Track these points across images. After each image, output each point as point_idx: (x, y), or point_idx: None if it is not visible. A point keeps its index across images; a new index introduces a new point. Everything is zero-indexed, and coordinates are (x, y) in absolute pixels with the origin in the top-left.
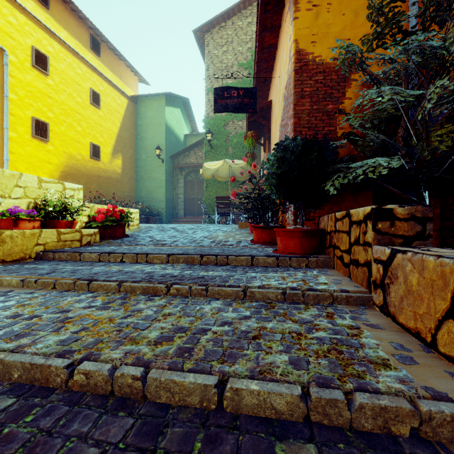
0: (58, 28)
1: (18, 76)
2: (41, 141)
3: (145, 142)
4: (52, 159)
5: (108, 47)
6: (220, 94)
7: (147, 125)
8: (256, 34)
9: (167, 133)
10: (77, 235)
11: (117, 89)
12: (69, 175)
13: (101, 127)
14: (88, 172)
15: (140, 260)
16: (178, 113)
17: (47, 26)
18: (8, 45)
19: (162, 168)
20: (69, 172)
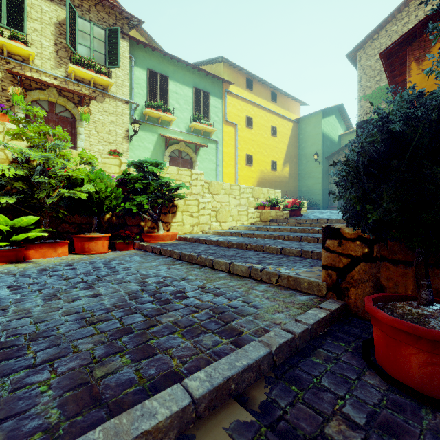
0: (256, 99)
1: (240, 135)
2: (249, 166)
3: (305, 151)
4: (253, 175)
5: (280, 93)
6: (361, 126)
7: (306, 138)
8: (388, 82)
9: (323, 139)
10: (281, 213)
11: (286, 118)
12: (261, 183)
13: (277, 148)
14: (270, 179)
15: (314, 222)
16: (332, 120)
17: (252, 101)
18: (237, 121)
19: (318, 168)
20: (261, 181)
